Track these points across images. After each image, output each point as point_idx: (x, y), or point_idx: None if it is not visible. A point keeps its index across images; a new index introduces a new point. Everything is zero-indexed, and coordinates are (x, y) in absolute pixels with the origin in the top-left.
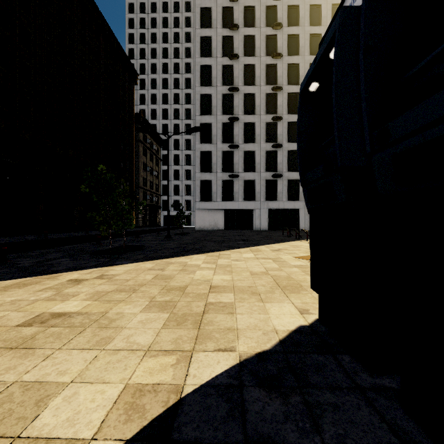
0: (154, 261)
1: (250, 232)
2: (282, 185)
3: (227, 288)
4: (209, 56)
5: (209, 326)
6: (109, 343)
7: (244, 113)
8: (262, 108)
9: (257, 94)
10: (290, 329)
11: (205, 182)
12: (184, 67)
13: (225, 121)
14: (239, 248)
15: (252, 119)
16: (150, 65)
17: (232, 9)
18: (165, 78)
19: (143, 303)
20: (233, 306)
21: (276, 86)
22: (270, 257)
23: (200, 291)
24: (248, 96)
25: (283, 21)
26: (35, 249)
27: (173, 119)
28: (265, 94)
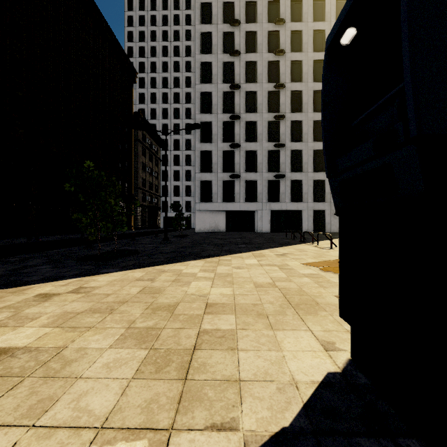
0: (145, 269)
1: (251, 234)
2: (285, 186)
3: (227, 307)
4: (210, 53)
5: (201, 374)
6: (47, 412)
7: (246, 111)
8: (264, 106)
9: (259, 92)
10: (315, 379)
11: (206, 182)
12: (185, 66)
13: (226, 119)
14: (241, 253)
15: (253, 118)
16: (149, 64)
17: (233, 4)
18: (165, 77)
19: (118, 331)
20: (234, 337)
21: (278, 83)
22: (276, 263)
23: (193, 311)
24: (249, 93)
25: (286, 16)
26: (18, 253)
27: (173, 119)
28: (267, 92)
